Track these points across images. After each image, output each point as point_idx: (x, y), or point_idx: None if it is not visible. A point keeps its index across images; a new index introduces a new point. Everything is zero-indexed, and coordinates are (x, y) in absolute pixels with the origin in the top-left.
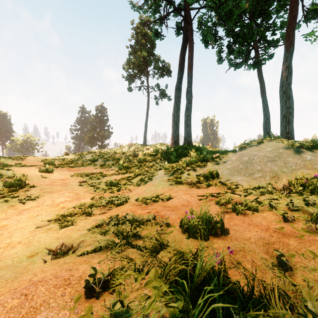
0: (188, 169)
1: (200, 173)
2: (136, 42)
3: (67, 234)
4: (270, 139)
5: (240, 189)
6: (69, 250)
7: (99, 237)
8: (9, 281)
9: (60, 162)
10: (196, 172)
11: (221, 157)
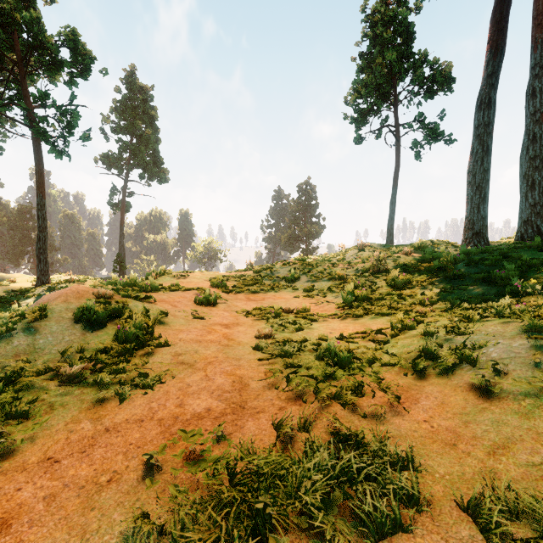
0: None
1: None
2: (372, 43)
3: None
4: None
5: None
6: None
7: None
8: None
9: (236, 282)
10: None
11: None
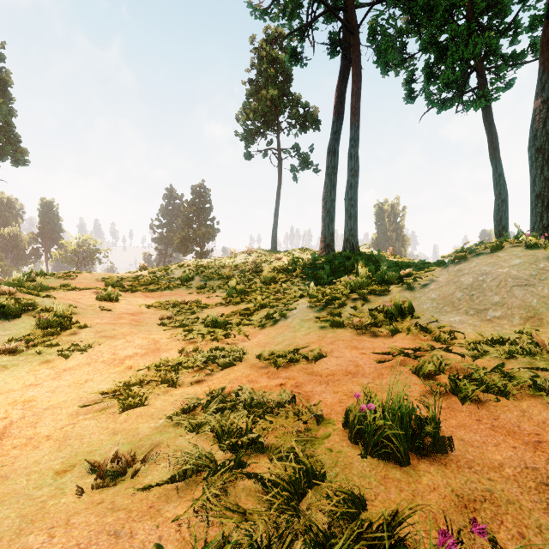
0: (353, 299)
1: (378, 307)
2: (259, 73)
3: (131, 425)
4: (516, 242)
5: (459, 342)
6: (129, 466)
7: (186, 438)
8: (5, 541)
9: (131, 283)
10: (369, 304)
11: (417, 275)
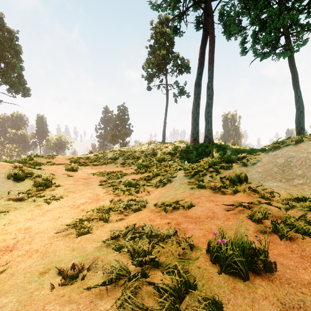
0: (210, 171)
1: (225, 176)
2: (155, 42)
3: (82, 245)
4: None
5: (276, 199)
6: (80, 272)
7: (113, 255)
8: None
9: (84, 161)
10: (220, 174)
11: (249, 157)
